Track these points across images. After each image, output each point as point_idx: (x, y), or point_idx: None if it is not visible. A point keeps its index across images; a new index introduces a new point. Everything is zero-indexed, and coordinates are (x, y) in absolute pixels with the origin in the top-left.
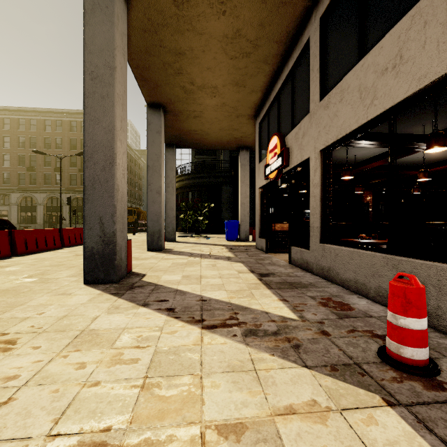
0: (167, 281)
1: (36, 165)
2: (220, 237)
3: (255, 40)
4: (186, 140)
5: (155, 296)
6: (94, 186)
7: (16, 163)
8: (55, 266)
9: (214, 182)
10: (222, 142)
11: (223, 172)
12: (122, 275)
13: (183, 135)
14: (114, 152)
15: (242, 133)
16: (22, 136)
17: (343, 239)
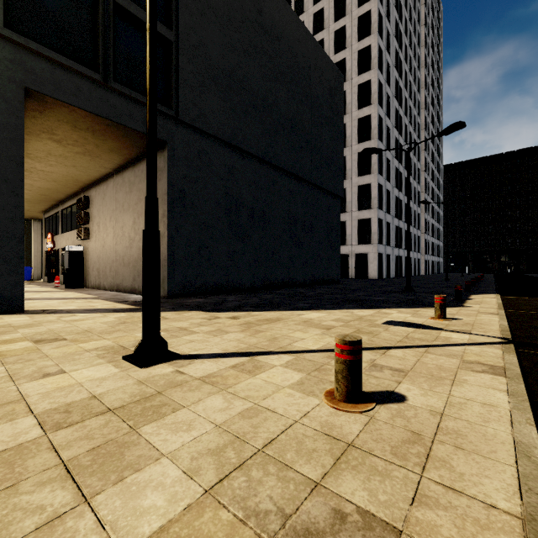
0: None
1: None
2: None
3: (38, 203)
4: None
5: None
6: None
7: None
8: None
9: None
10: None
11: None
12: None
13: None
14: None
15: (35, 215)
16: None
17: None
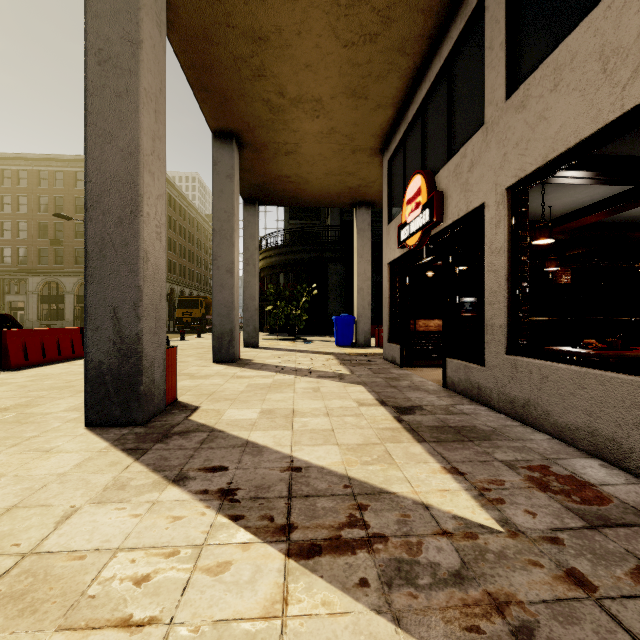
0: (233, 422)
1: (64, 237)
2: (326, 341)
3: (386, 8)
4: (275, 193)
5: (204, 457)
6: (103, 253)
7: (35, 233)
8: (56, 389)
9: (316, 259)
10: (329, 195)
11: (331, 244)
12: (156, 410)
13: (269, 184)
14: (139, 192)
15: (361, 180)
16: (43, 196)
17: (551, 349)
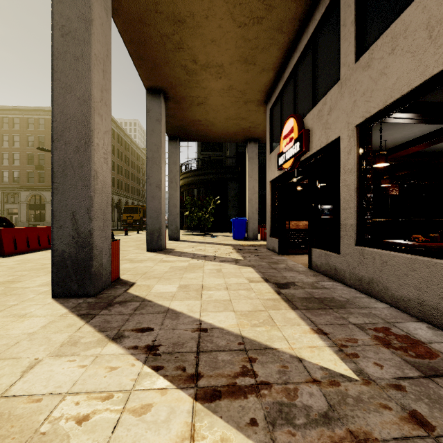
0: (159, 294)
1: (45, 164)
2: (226, 236)
3: None
4: (190, 132)
5: (136, 320)
6: (65, 173)
7: (25, 161)
8: (35, 270)
9: (220, 179)
10: (228, 134)
11: (230, 168)
12: (103, 285)
13: (186, 126)
14: (91, 129)
15: (250, 123)
16: (31, 135)
17: (389, 241)
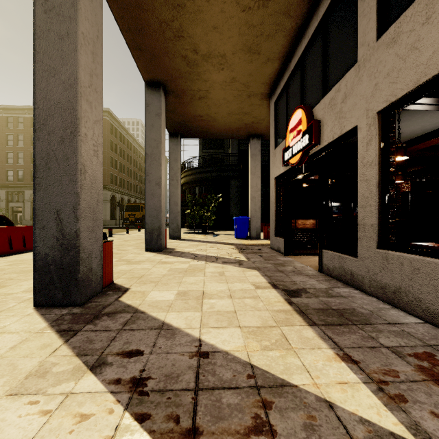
0: (154, 304)
1: None
2: (228, 234)
3: None
4: (192, 128)
5: (124, 339)
6: (49, 166)
7: (29, 160)
8: (25, 272)
9: (221, 176)
10: (231, 130)
11: (232, 166)
12: (93, 292)
13: (187, 121)
14: (77, 117)
15: (254, 118)
16: None
17: (418, 244)
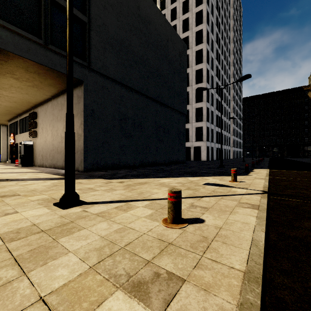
0: None
1: None
2: None
3: (5, 115)
4: None
5: None
6: None
7: None
8: None
9: None
10: None
11: None
12: None
13: None
14: None
15: (3, 122)
16: None
17: None
